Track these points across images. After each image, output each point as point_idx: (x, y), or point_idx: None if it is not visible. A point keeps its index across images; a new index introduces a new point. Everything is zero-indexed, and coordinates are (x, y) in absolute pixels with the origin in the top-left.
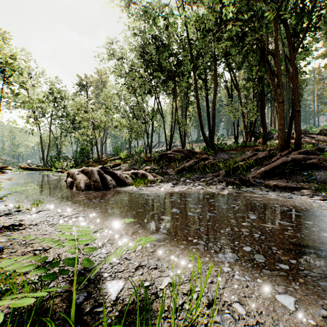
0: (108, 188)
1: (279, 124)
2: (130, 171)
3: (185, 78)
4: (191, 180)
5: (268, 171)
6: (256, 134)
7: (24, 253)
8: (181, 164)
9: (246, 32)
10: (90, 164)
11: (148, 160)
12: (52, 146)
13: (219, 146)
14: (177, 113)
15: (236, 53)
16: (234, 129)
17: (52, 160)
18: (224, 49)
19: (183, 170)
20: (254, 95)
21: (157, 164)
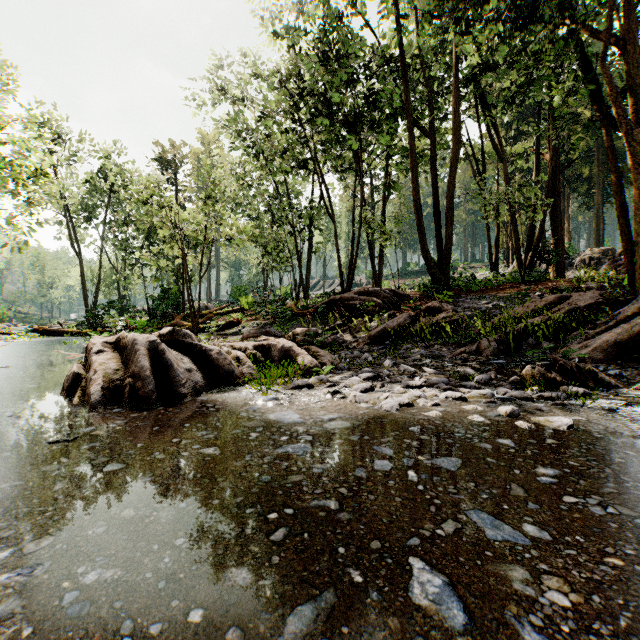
0: (175, 396)
1: (637, 220)
2: (250, 343)
3: (385, 128)
4: (409, 363)
5: (624, 344)
6: (544, 254)
7: None
8: (377, 322)
9: (534, 6)
10: (176, 323)
11: (302, 314)
12: (110, 286)
13: (461, 281)
14: (364, 210)
15: (494, 78)
16: (490, 244)
17: (97, 314)
18: (476, 56)
19: (382, 338)
20: (537, 169)
21: (321, 323)
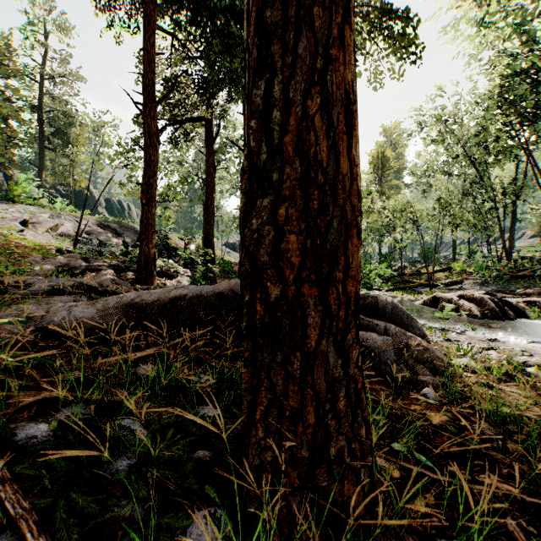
0: (508, 319)
1: None
2: (519, 299)
3: None
4: None
5: None
6: None
7: (540, 354)
8: None
9: None
10: (407, 280)
11: (515, 276)
12: None
13: None
14: None
15: None
16: None
17: None
18: None
19: None
20: None
21: (540, 284)
